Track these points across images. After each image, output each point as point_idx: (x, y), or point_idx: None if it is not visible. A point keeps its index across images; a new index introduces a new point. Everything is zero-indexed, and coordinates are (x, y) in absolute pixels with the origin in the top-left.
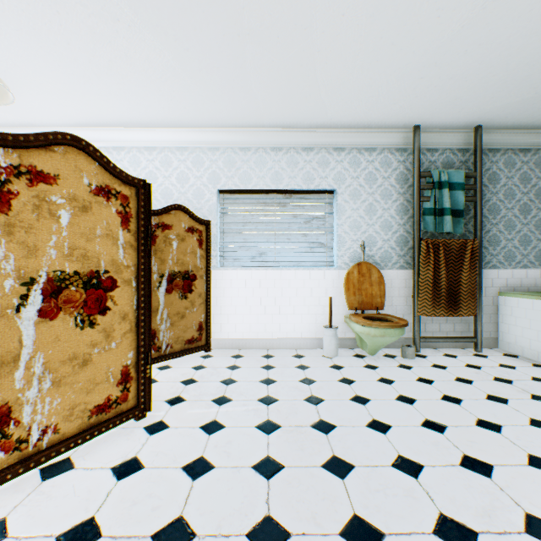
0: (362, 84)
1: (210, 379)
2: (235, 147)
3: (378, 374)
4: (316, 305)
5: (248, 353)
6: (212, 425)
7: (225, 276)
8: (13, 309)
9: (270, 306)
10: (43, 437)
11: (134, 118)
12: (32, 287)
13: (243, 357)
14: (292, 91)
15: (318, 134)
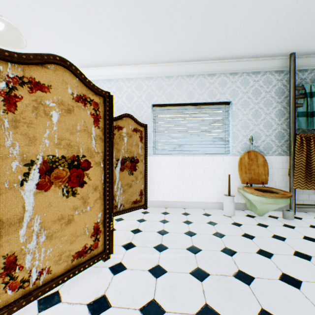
0: (258, 21)
1: (150, 230)
2: (163, 76)
3: (270, 232)
4: (217, 180)
5: (172, 211)
6: (157, 269)
7: (156, 160)
8: (18, 183)
9: (185, 180)
10: (40, 277)
11: (100, 60)
12: (32, 167)
13: (169, 213)
14: (205, 32)
15: (219, 64)
